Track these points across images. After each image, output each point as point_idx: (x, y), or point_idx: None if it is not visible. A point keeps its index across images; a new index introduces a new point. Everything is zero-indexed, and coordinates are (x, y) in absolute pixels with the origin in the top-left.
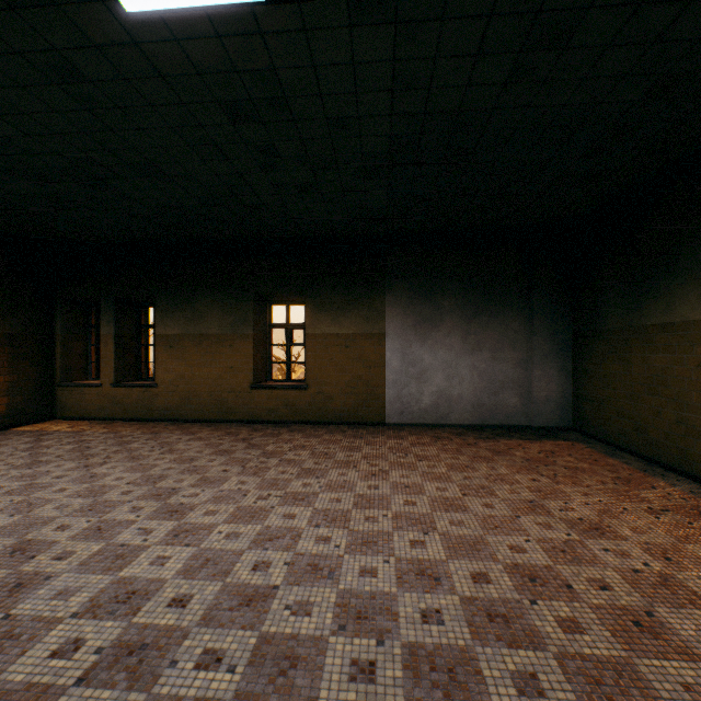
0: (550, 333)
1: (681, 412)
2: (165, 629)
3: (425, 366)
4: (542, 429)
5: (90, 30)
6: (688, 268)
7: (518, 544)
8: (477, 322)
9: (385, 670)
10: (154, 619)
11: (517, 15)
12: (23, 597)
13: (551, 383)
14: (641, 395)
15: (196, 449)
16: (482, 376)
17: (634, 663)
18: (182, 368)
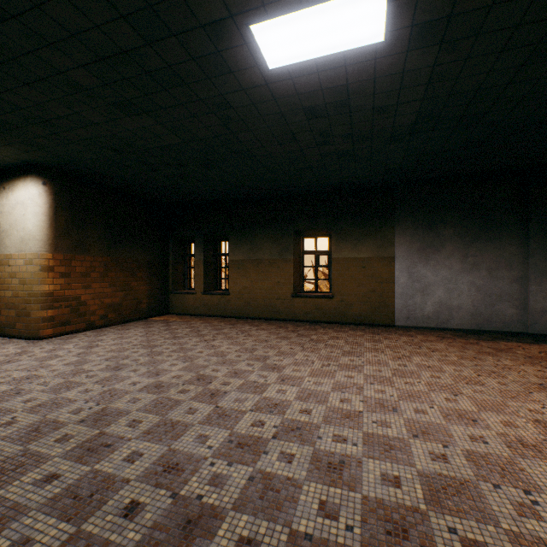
0: (546, 254)
1: None
2: (305, 422)
3: (428, 282)
4: (538, 336)
5: (244, 82)
6: None
7: (535, 409)
8: (474, 246)
9: (453, 459)
10: (296, 417)
11: (540, 22)
12: (219, 399)
13: None
14: None
15: (265, 335)
16: (479, 290)
17: None
18: (245, 282)
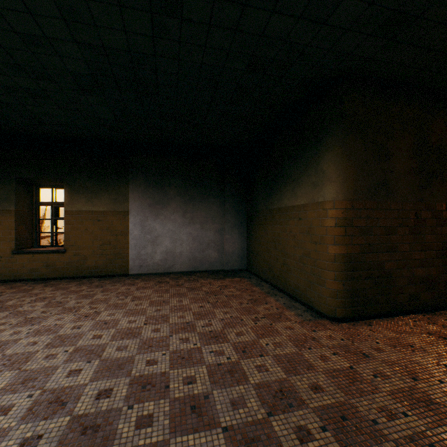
0: (235, 213)
1: (285, 258)
2: None
3: (158, 234)
4: (230, 271)
5: None
6: (287, 177)
7: (156, 358)
8: (192, 205)
9: None
10: None
11: None
12: None
13: (235, 243)
14: (271, 249)
15: None
16: (195, 239)
17: (170, 443)
18: None
